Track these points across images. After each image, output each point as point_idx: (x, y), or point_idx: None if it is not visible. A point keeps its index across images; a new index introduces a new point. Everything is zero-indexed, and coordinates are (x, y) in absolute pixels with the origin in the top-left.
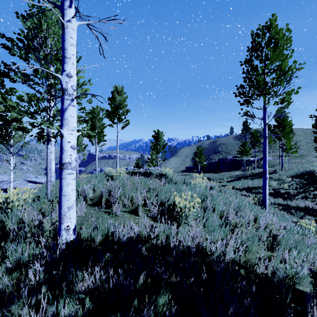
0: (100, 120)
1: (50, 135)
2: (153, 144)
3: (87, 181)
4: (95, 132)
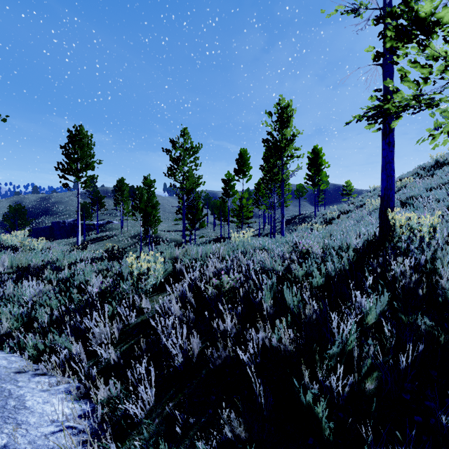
0: None
1: None
2: None
3: None
4: None
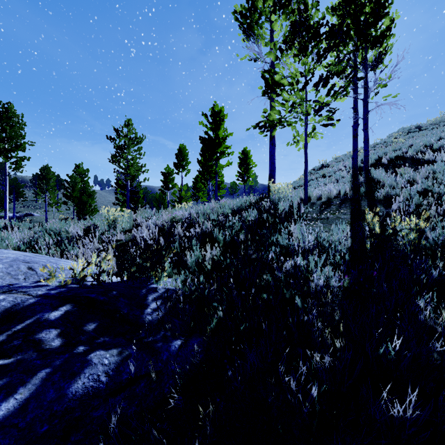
0: None
1: None
2: None
3: None
4: None
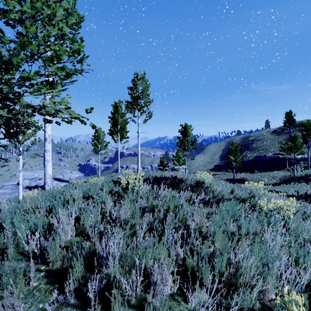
0: (122, 115)
1: (45, 128)
2: (180, 140)
3: (83, 196)
4: (117, 129)
